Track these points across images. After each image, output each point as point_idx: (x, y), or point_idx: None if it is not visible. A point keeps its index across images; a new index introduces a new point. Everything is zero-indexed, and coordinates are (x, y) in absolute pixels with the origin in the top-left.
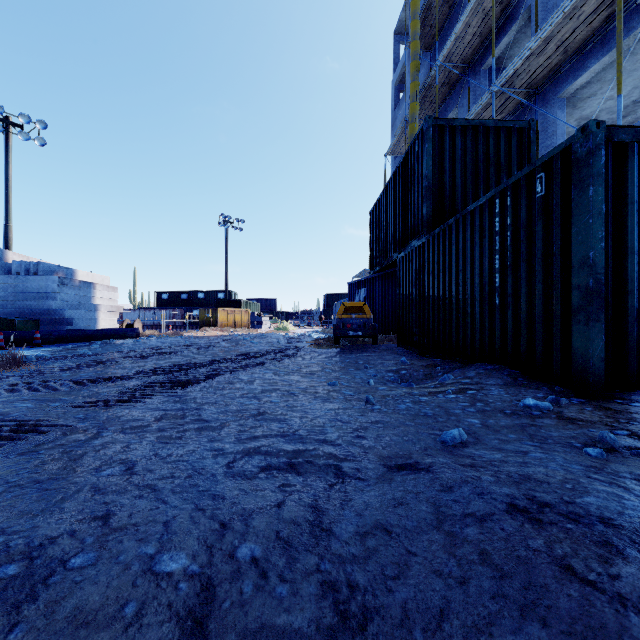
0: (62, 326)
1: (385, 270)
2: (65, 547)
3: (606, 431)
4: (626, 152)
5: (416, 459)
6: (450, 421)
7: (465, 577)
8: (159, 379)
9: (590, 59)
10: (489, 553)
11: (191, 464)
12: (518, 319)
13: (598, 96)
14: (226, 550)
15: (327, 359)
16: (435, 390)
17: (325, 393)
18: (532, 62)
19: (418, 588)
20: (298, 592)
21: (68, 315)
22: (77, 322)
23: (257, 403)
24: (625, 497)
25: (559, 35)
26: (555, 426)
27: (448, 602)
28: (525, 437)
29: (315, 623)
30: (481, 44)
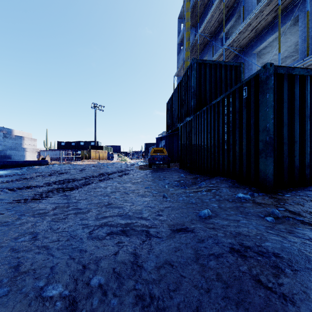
0: (5, 159)
1: (174, 132)
2: None
3: (275, 209)
4: (283, 78)
5: (186, 226)
6: (203, 205)
7: (209, 288)
8: (56, 187)
9: (267, 36)
10: (221, 274)
11: (69, 233)
12: (235, 156)
13: (270, 53)
14: (85, 281)
15: (145, 175)
16: (197, 190)
17: (143, 192)
18: (241, 35)
19: (185, 295)
20: (123, 302)
21: (8, 153)
22: (13, 157)
23: (108, 198)
24: (284, 242)
25: (253, 24)
26: (252, 207)
27: (200, 302)
28: (238, 212)
29: None
30: (218, 26)
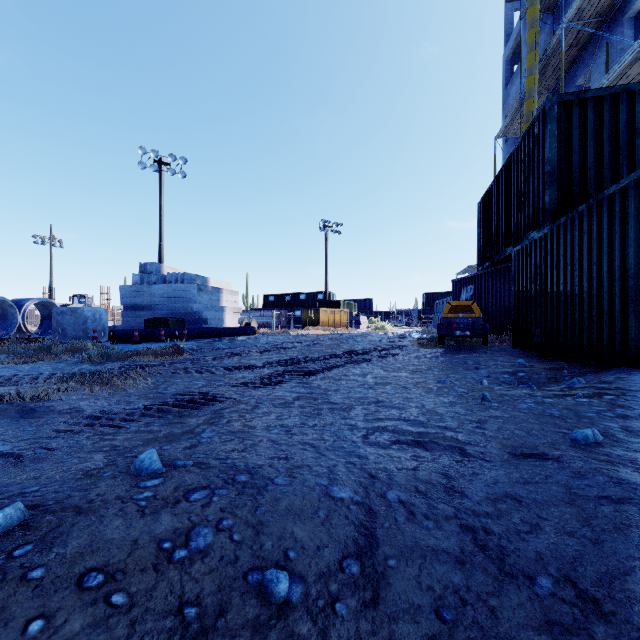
0: (200, 324)
1: (496, 265)
2: (268, 471)
3: None
4: None
5: (543, 451)
6: (581, 423)
7: (599, 539)
8: (286, 369)
9: None
10: (625, 526)
11: (334, 433)
12: None
13: None
14: (378, 492)
15: (432, 358)
16: (562, 393)
17: (437, 389)
18: None
19: (551, 541)
20: (441, 527)
21: (204, 315)
22: (210, 321)
23: (374, 393)
24: None
25: None
26: None
27: (581, 554)
28: None
29: (459, 548)
30: None
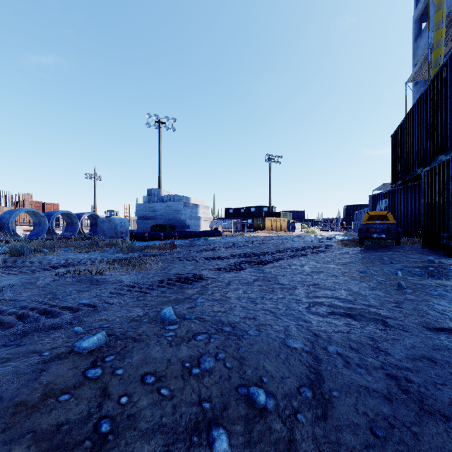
0: (185, 229)
1: (407, 183)
2: (243, 326)
3: None
4: None
5: None
6: None
7: None
8: (245, 260)
9: None
10: None
11: (285, 304)
12: None
13: None
14: (321, 346)
15: (354, 255)
16: None
17: (360, 277)
18: None
19: None
20: (371, 374)
21: (187, 223)
22: (191, 227)
23: (311, 278)
24: None
25: None
26: None
27: None
28: None
29: (386, 389)
30: None
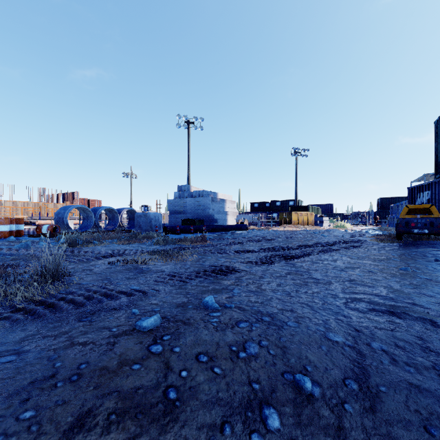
0: (213, 223)
1: None
2: (282, 317)
3: None
4: None
5: None
6: None
7: None
8: (275, 253)
9: None
10: None
11: (321, 298)
12: None
13: None
14: (363, 341)
15: (391, 251)
16: None
17: (400, 274)
18: None
19: None
20: (422, 373)
21: (215, 217)
22: (219, 221)
23: (346, 274)
24: None
25: None
26: None
27: None
28: None
29: (439, 390)
30: None
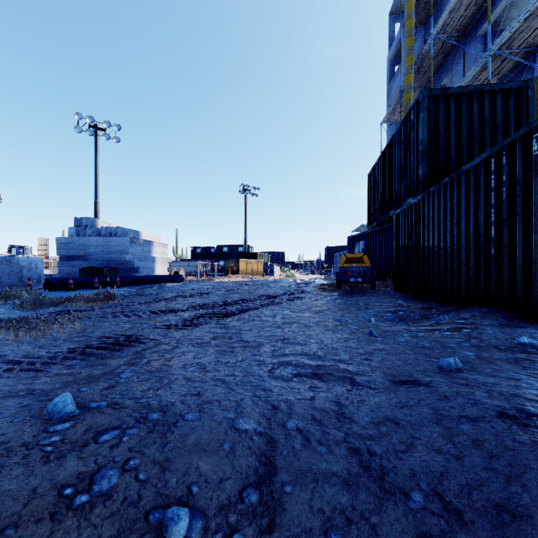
0: (132, 273)
1: (382, 225)
2: (180, 408)
3: None
4: None
5: (416, 377)
6: (446, 352)
7: (460, 455)
8: (207, 312)
9: None
10: (481, 442)
11: (244, 368)
12: (514, 267)
13: None
14: (279, 422)
15: (331, 301)
16: (431, 328)
17: (334, 327)
18: (531, 22)
19: (422, 459)
20: (332, 452)
21: (136, 265)
22: (142, 270)
23: (281, 331)
24: None
25: None
26: None
27: (447, 469)
28: (518, 368)
29: (347, 470)
30: (476, 12)
